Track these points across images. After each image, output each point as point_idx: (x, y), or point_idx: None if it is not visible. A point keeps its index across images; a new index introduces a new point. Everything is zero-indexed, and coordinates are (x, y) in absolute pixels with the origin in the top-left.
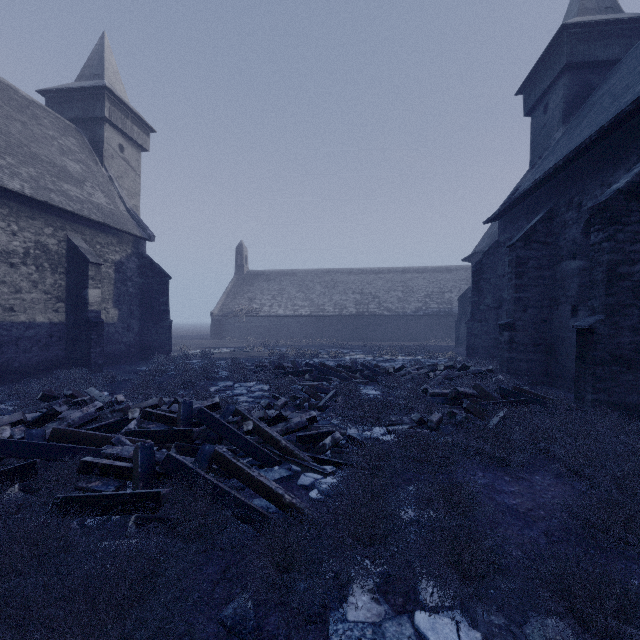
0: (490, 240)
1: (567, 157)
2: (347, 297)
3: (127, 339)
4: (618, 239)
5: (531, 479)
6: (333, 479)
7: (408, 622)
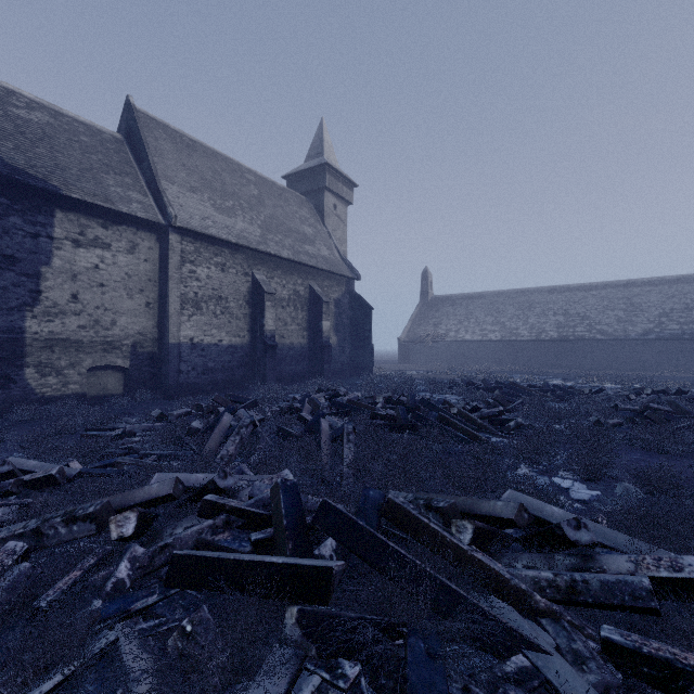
0: None
1: None
2: (546, 319)
3: (342, 359)
4: None
5: (686, 461)
6: (514, 441)
7: (547, 477)
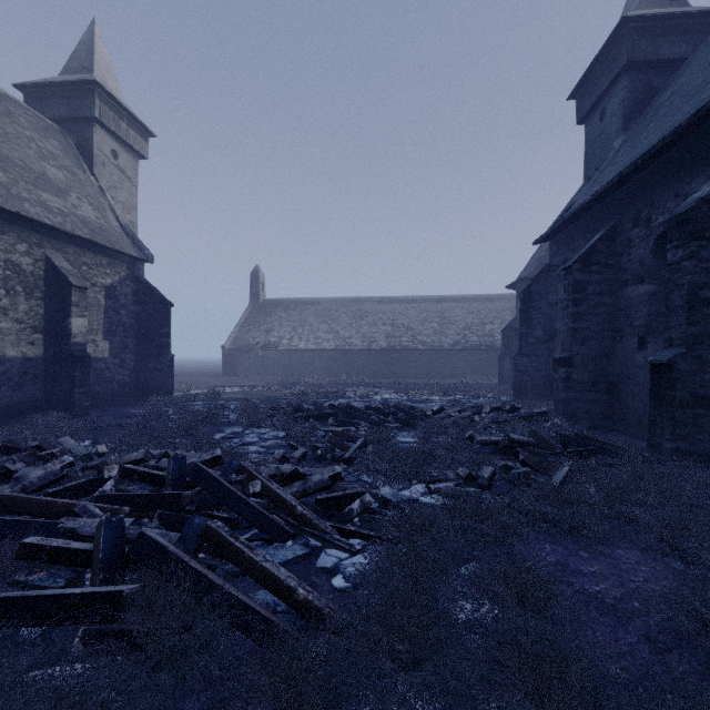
0: (538, 265)
1: (635, 164)
2: (377, 329)
3: (120, 377)
4: (702, 257)
5: (613, 554)
6: (363, 559)
7: None
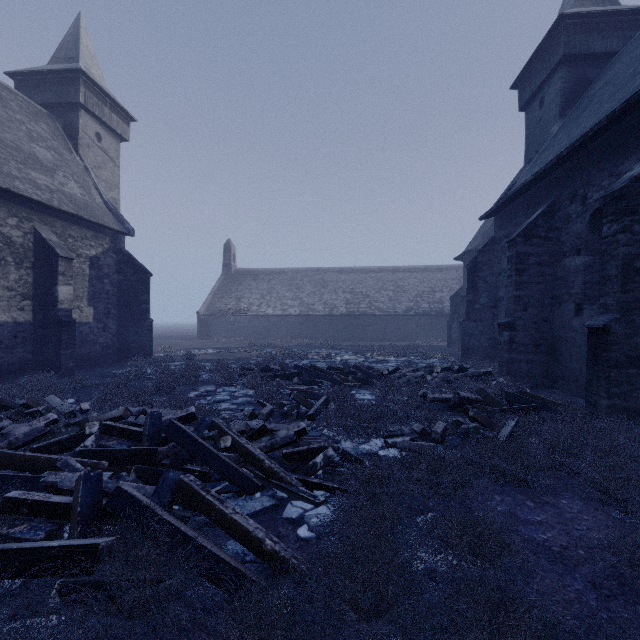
0: (483, 238)
1: (572, 146)
2: (337, 296)
3: (103, 340)
4: (634, 230)
5: (557, 504)
6: (326, 510)
7: None
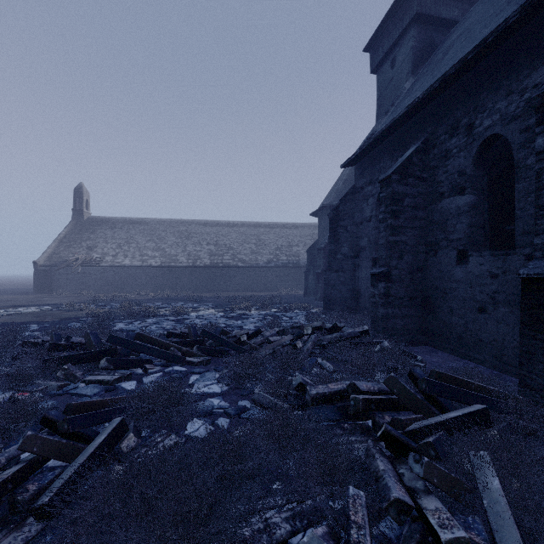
0: (336, 195)
1: (463, 60)
2: (201, 248)
3: None
4: None
5: None
6: None
7: None
